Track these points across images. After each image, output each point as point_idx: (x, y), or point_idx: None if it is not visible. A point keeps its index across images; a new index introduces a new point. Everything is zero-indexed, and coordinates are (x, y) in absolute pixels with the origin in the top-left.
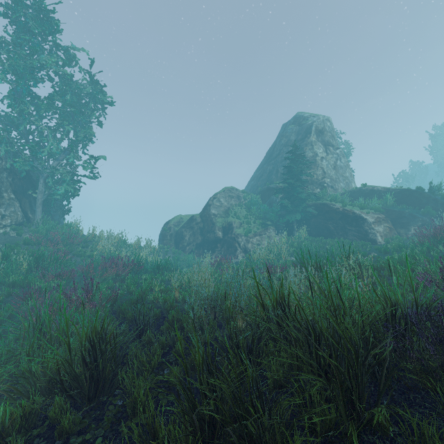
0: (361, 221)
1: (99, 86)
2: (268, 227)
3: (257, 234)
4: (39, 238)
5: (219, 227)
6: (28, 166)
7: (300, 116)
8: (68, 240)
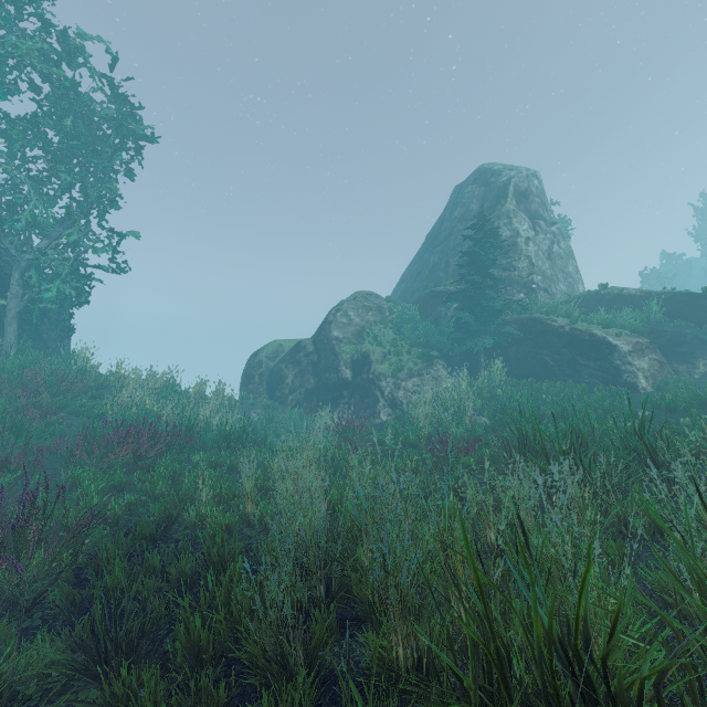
0: (606, 350)
1: (129, 106)
2: (433, 362)
3: (413, 374)
4: (1, 383)
5: (346, 361)
6: None
7: (487, 169)
8: (60, 385)
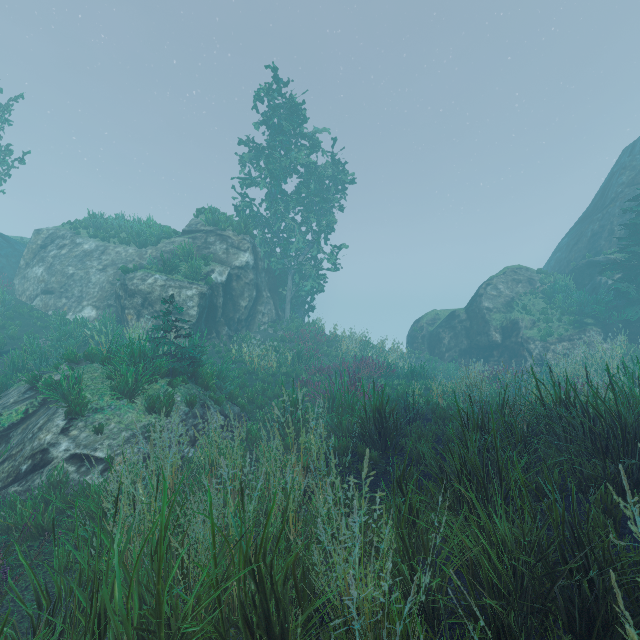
0: None
1: (340, 165)
2: (586, 328)
3: (563, 339)
4: (291, 336)
5: (496, 326)
6: (280, 265)
7: None
8: (315, 338)
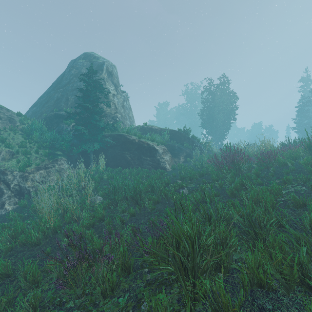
0: (154, 152)
1: None
2: (58, 159)
3: (40, 168)
4: None
5: None
6: None
7: (91, 54)
8: None
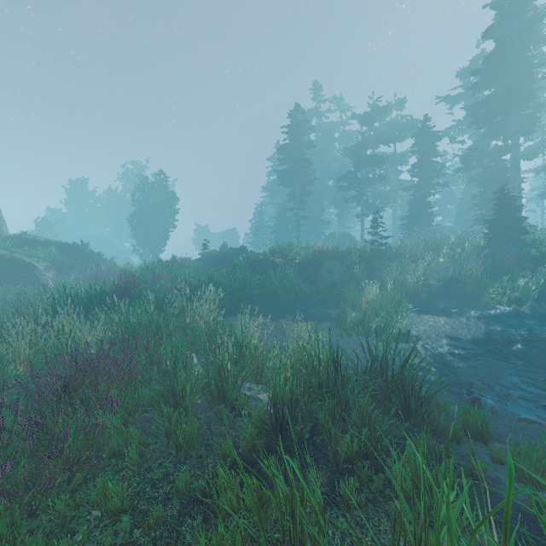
0: (32, 269)
1: None
2: None
3: None
4: None
5: None
6: None
7: None
8: None
